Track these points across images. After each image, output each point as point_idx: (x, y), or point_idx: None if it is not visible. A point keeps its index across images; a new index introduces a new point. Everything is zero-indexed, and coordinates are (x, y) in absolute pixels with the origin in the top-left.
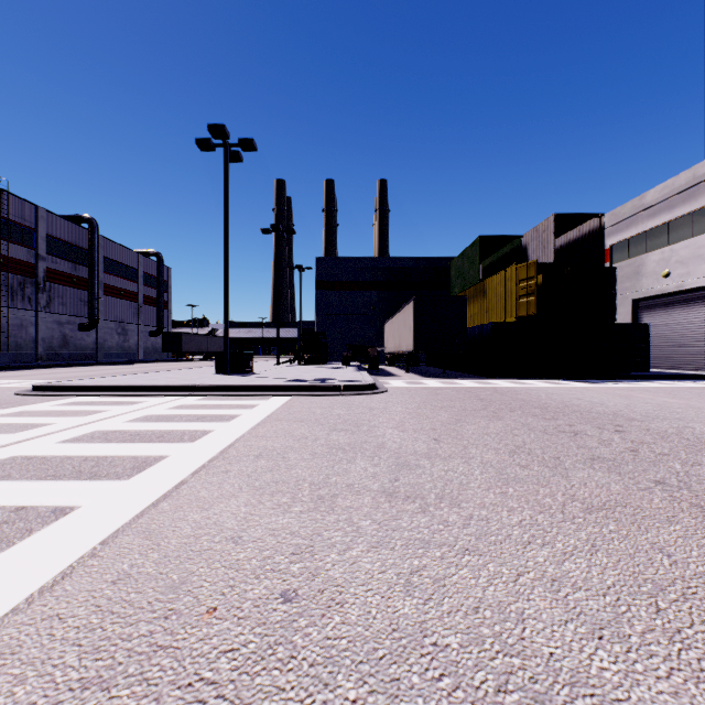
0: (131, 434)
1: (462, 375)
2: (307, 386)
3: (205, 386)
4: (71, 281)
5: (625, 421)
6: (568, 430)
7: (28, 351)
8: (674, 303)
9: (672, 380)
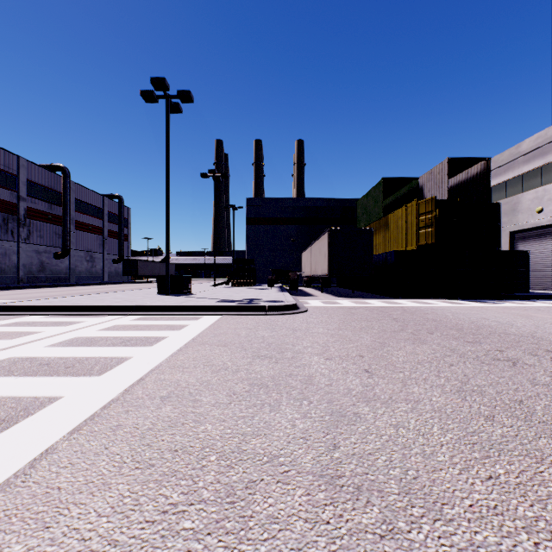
0: (41, 363)
1: (368, 295)
2: (235, 306)
3: (143, 306)
4: (47, 218)
5: (550, 345)
6: (502, 357)
7: (10, 275)
8: (547, 234)
9: (551, 300)
